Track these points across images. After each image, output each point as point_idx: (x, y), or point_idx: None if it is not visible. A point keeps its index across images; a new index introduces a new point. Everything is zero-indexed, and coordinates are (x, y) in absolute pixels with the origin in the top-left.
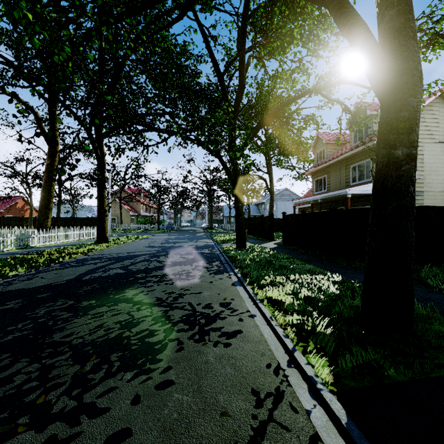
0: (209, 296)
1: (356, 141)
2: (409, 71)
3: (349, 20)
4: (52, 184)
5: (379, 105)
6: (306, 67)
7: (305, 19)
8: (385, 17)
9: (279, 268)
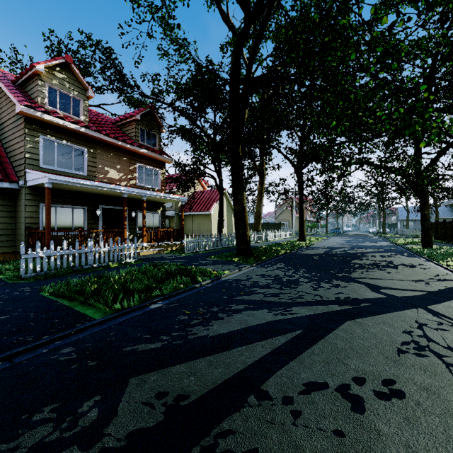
0: (409, 262)
1: None
2: None
3: None
4: (261, 201)
5: None
6: None
7: None
8: None
9: None
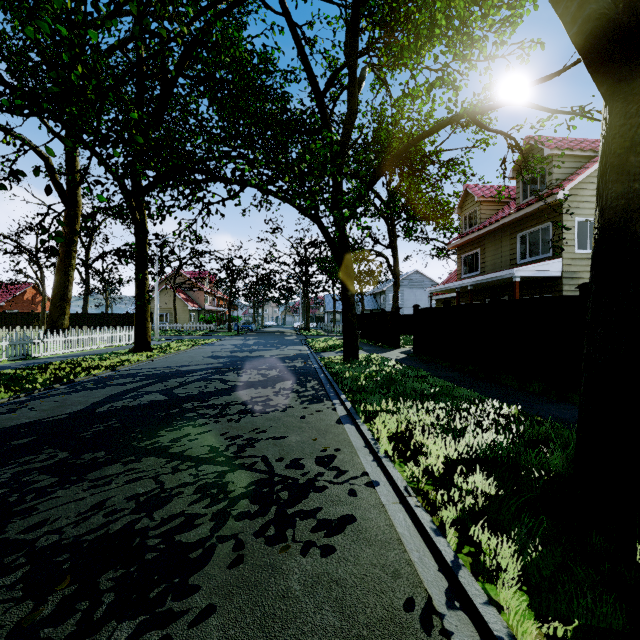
0: (299, 444)
1: (526, 196)
2: None
3: None
4: (70, 263)
5: (562, 141)
6: (454, 78)
7: None
8: None
9: (412, 392)
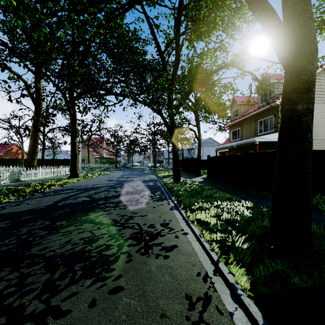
0: (153, 218)
1: (262, 102)
2: (307, 44)
3: (261, 5)
4: (37, 134)
5: (279, 75)
6: (226, 46)
7: (225, 10)
8: (288, 3)
9: (205, 196)
